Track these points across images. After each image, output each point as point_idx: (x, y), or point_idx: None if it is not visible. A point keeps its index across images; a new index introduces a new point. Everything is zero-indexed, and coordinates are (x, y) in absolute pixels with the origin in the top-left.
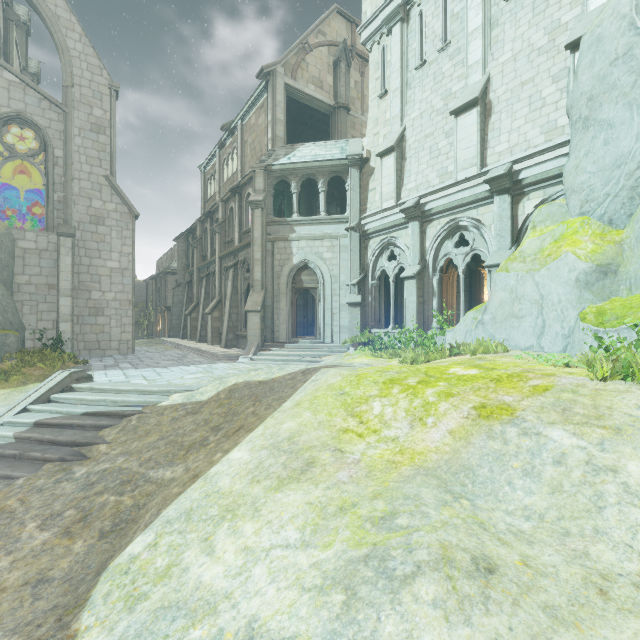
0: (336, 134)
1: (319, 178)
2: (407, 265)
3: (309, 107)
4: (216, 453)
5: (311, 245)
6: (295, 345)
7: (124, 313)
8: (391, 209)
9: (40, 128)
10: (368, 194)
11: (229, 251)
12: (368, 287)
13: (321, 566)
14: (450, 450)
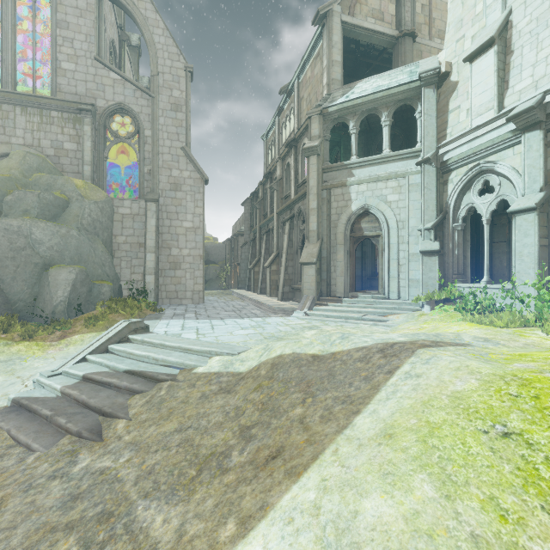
0: (399, 66)
1: (382, 111)
2: (514, 197)
3: (365, 56)
4: (228, 515)
5: (372, 188)
6: (354, 300)
7: (196, 267)
8: (488, 124)
9: (134, 114)
10: (448, 116)
11: (285, 205)
12: (448, 231)
13: None
14: None
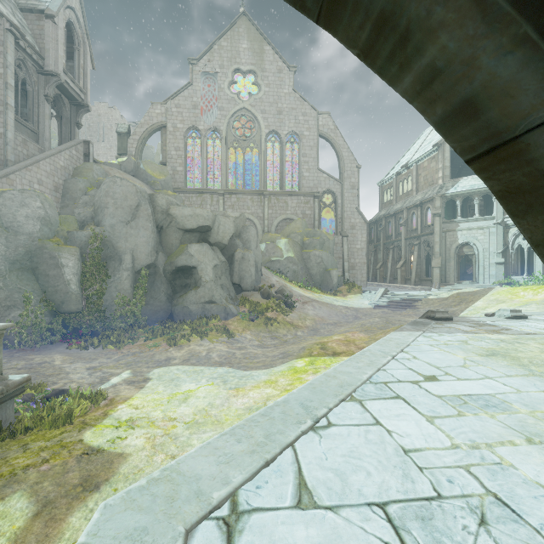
0: None
1: (474, 197)
2: None
3: None
4: (468, 304)
5: (470, 233)
6: (460, 284)
7: (362, 268)
8: None
9: (334, 193)
10: None
11: (414, 236)
12: (508, 254)
13: (513, 307)
14: (543, 298)
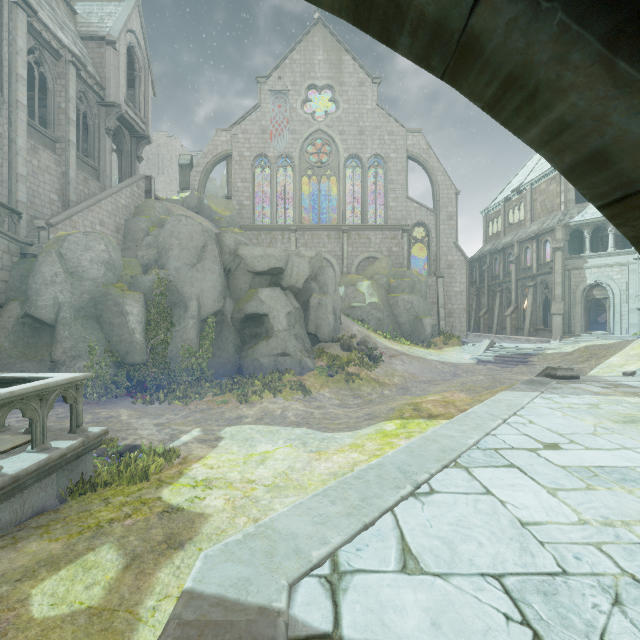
0: None
1: (608, 226)
2: None
3: None
4: (600, 360)
5: (602, 271)
6: (589, 335)
7: (462, 316)
8: None
9: (426, 226)
10: None
11: (527, 276)
12: None
13: None
14: None
